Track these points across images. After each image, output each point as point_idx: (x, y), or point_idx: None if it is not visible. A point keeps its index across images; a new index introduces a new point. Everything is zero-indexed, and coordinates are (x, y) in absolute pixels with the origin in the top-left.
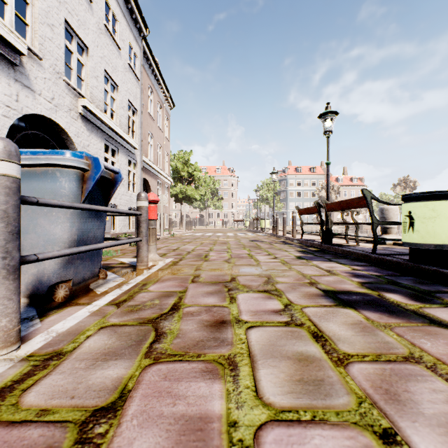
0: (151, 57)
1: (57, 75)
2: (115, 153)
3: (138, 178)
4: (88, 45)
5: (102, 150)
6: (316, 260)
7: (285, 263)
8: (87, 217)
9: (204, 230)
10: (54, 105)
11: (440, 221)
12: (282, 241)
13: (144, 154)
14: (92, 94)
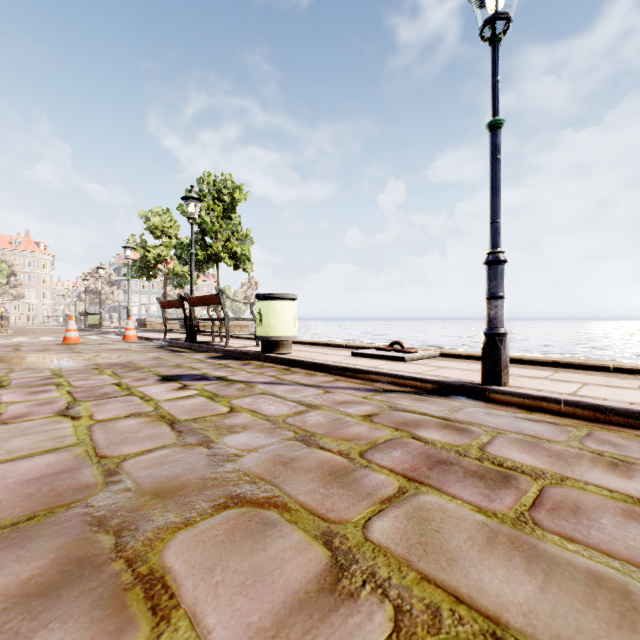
0: None
1: None
2: None
3: None
4: None
5: None
6: None
7: (57, 330)
8: None
9: None
10: None
11: (92, 319)
12: None
13: None
14: None
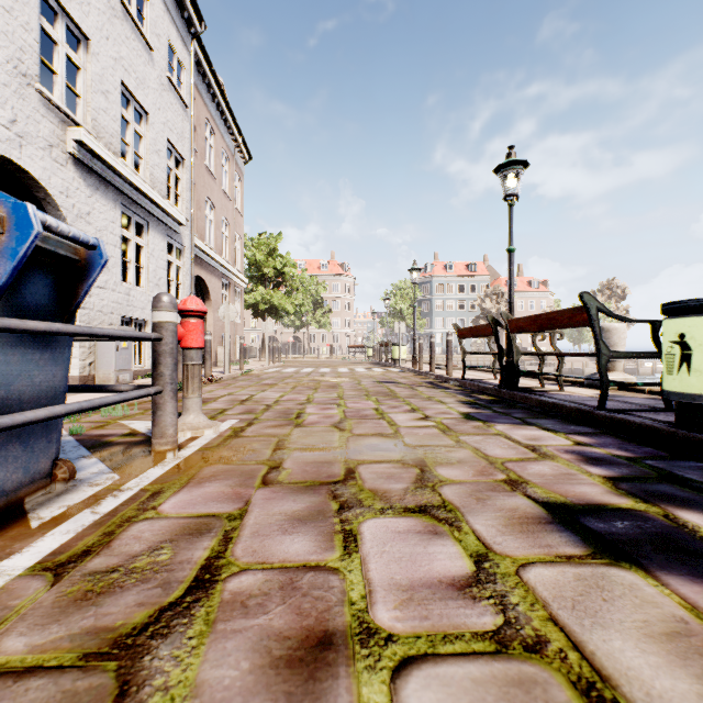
0: (210, 73)
1: (23, 79)
2: (142, 230)
3: (187, 276)
4: (89, 33)
5: (117, 223)
6: (499, 421)
7: (446, 430)
8: (4, 346)
9: (301, 363)
10: (17, 134)
11: None
12: (430, 382)
13: (198, 235)
14: (96, 123)
